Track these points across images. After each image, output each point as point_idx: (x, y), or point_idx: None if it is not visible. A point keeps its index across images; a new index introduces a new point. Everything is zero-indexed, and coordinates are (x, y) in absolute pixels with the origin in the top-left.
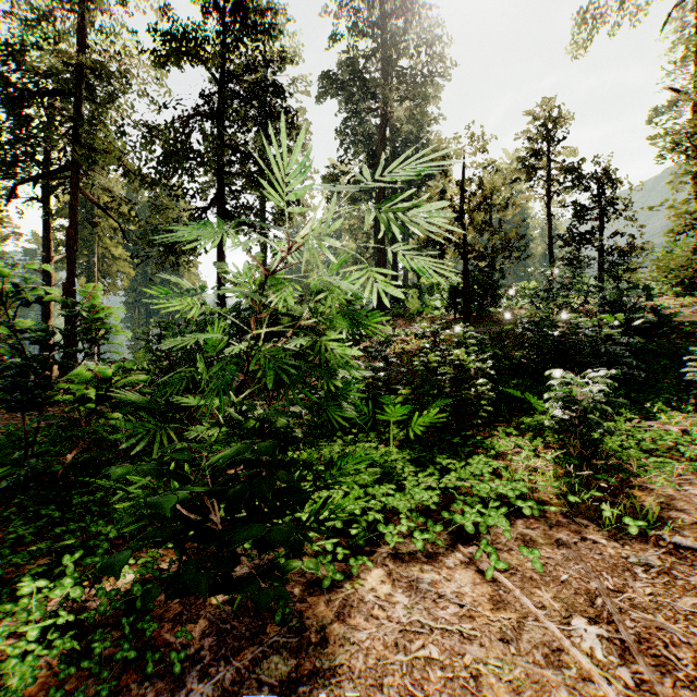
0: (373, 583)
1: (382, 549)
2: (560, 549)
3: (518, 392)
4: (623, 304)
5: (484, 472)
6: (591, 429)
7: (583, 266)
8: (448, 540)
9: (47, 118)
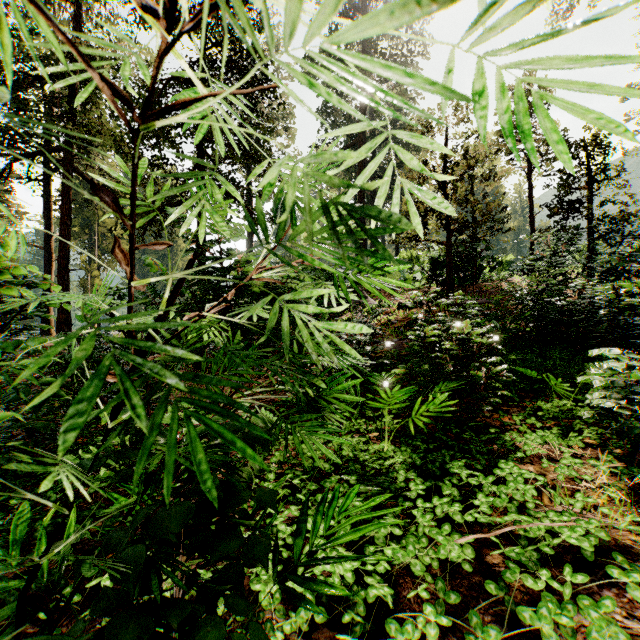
0: None
1: None
2: None
3: (534, 372)
4: (628, 272)
5: (528, 497)
6: None
7: (579, 232)
8: (501, 639)
9: None
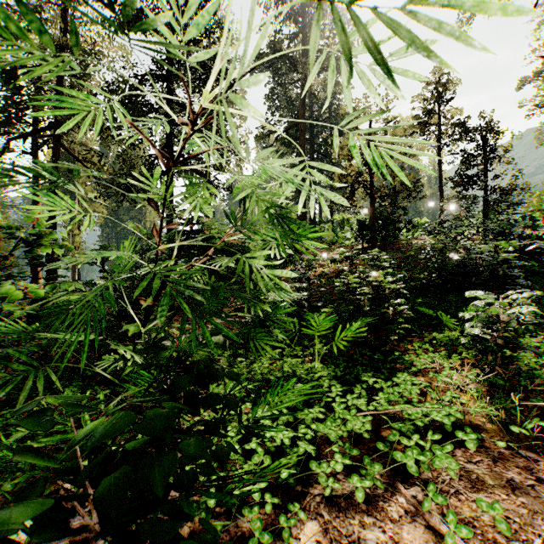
0: (306, 543)
1: (315, 489)
2: (516, 495)
3: (430, 310)
4: (511, 233)
5: (413, 393)
6: (514, 349)
7: (474, 201)
8: (385, 476)
9: (36, 88)
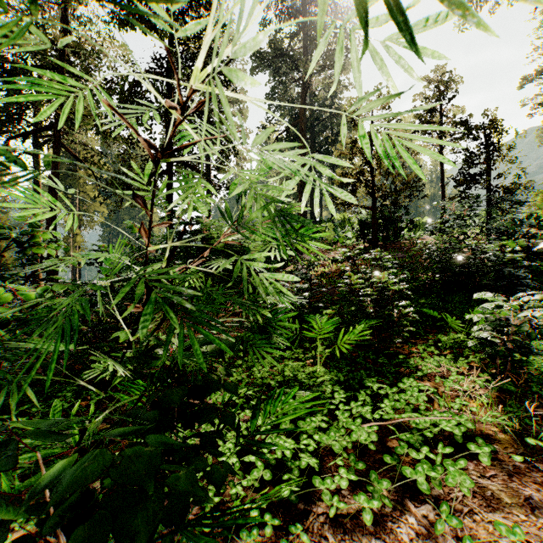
0: None
1: (318, 507)
2: (536, 515)
3: (435, 312)
4: (515, 233)
5: (420, 401)
6: (525, 353)
7: (478, 200)
8: (393, 492)
9: None
